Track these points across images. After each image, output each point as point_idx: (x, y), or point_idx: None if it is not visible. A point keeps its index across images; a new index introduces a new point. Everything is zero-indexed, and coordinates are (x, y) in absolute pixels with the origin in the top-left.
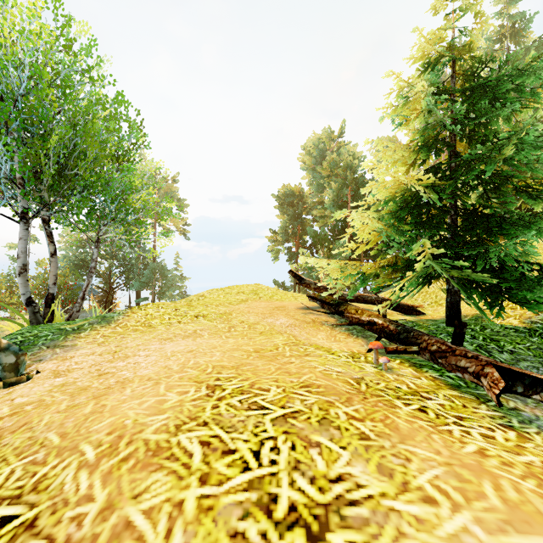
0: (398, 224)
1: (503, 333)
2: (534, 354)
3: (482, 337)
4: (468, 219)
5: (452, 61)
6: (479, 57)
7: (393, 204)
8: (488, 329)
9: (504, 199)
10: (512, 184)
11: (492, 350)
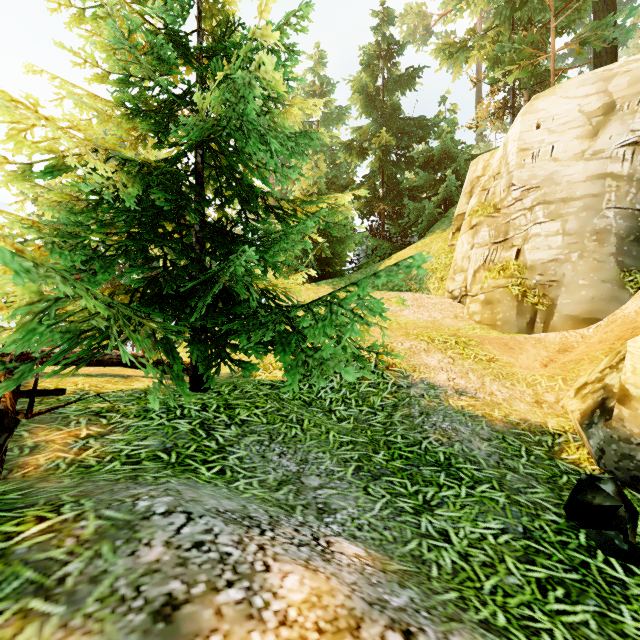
0: (99, 229)
1: (251, 394)
2: (268, 420)
3: (216, 405)
4: (213, 238)
5: (198, 11)
6: (227, 17)
7: (74, 187)
8: (238, 390)
9: (264, 223)
10: (264, 202)
11: (218, 426)
